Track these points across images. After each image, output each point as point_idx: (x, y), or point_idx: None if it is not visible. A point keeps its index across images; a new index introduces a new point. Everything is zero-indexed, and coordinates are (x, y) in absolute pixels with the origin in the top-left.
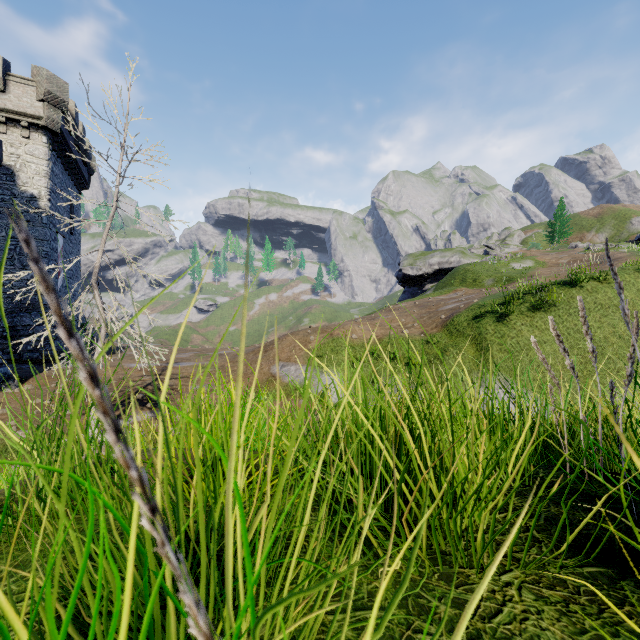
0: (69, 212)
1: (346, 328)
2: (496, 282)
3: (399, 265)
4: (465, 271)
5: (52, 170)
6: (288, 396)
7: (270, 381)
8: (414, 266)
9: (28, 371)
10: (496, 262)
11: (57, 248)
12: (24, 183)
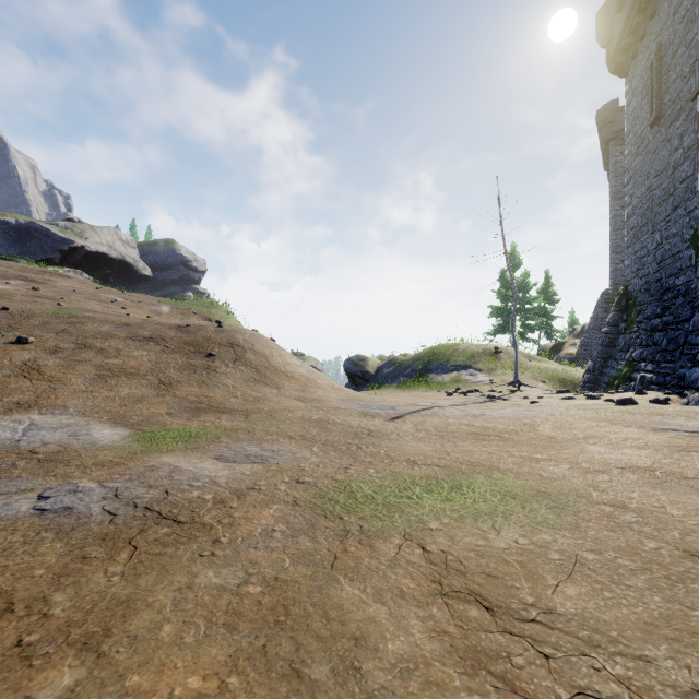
0: None
1: None
2: None
3: None
4: None
5: None
6: None
7: None
8: None
9: None
10: None
11: None
12: None
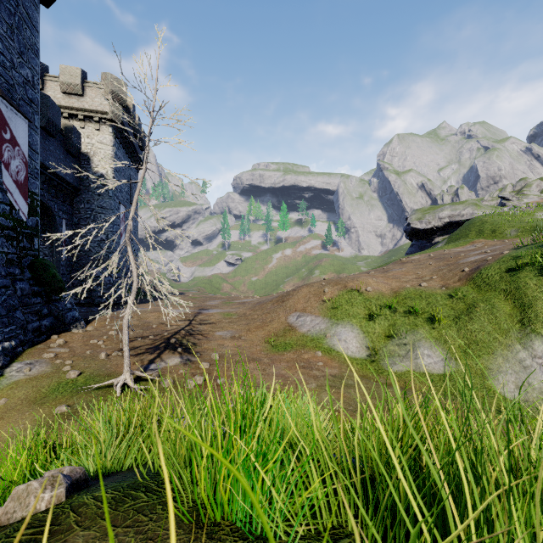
0: (129, 187)
1: (360, 280)
2: (520, 232)
3: (407, 220)
4: (482, 222)
5: (116, 154)
6: (304, 346)
7: (287, 330)
8: (423, 220)
9: (94, 314)
10: (518, 212)
11: (120, 215)
12: (96, 165)
